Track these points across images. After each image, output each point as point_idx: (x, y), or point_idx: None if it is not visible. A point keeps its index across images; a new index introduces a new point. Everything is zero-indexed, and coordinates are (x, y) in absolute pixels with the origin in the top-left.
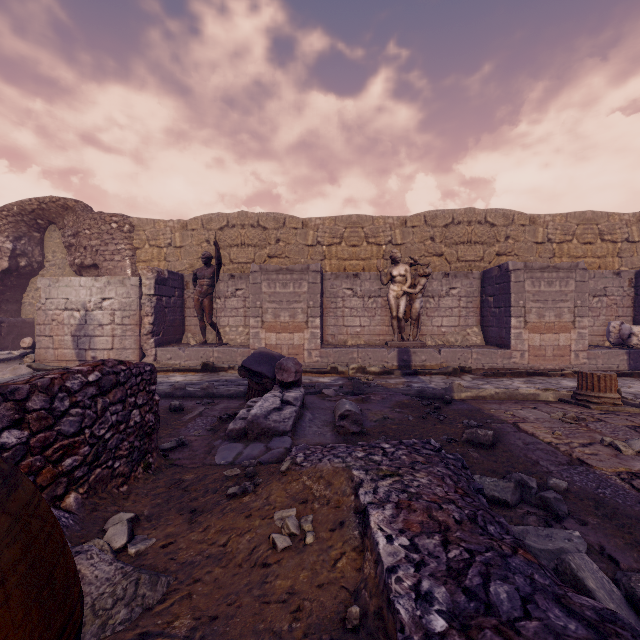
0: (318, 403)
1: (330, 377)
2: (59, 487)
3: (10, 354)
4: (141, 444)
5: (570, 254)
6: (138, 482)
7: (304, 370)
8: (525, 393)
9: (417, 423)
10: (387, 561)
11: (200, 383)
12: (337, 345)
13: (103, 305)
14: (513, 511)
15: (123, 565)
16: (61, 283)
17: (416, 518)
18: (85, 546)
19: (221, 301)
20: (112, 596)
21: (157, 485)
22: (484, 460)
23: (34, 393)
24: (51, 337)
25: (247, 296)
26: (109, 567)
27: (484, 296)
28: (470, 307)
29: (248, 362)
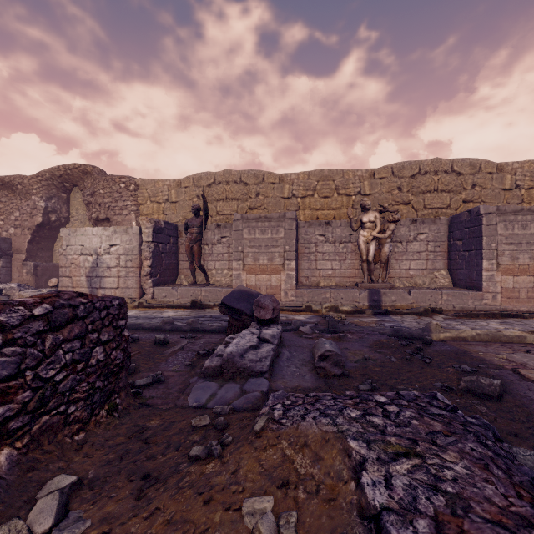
0: (295, 340)
1: (305, 315)
2: None
3: (40, 291)
4: (105, 384)
5: None
6: (99, 427)
7: (281, 308)
8: (510, 335)
9: (401, 365)
10: None
11: (188, 318)
12: (310, 286)
13: (111, 251)
14: None
15: None
16: (78, 232)
17: None
18: None
19: (209, 247)
20: None
21: (118, 432)
22: (497, 417)
23: None
24: (70, 277)
25: (231, 243)
26: None
27: (452, 240)
28: (437, 251)
29: (228, 299)
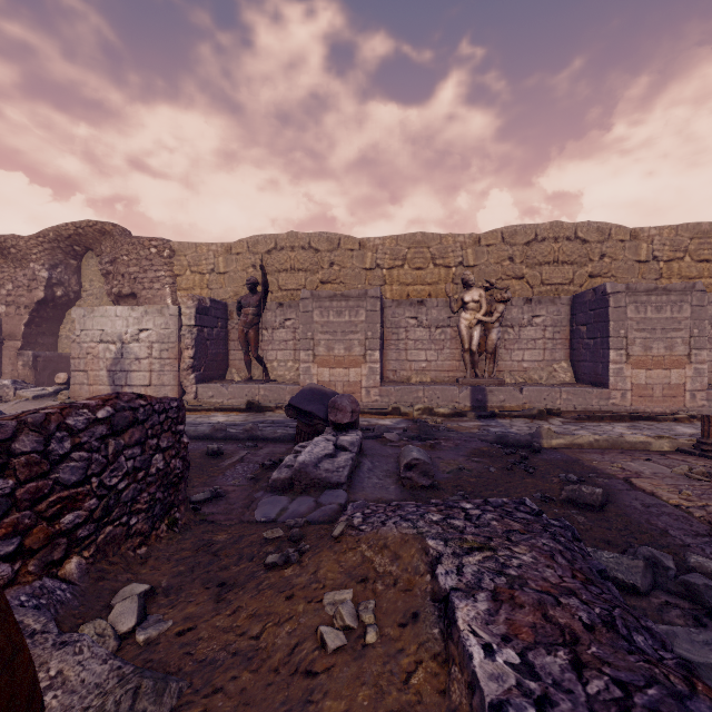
0: (378, 449)
1: (391, 419)
2: (56, 550)
3: (44, 390)
4: (165, 496)
5: (681, 274)
6: (160, 542)
7: (361, 411)
8: (633, 441)
9: (501, 476)
10: (489, 689)
11: (244, 424)
12: (399, 382)
13: (140, 337)
14: (645, 600)
15: (121, 664)
16: (96, 313)
17: (524, 618)
18: (75, 634)
19: (268, 333)
20: None
21: (182, 547)
22: (593, 526)
23: (23, 432)
24: (86, 372)
25: (297, 327)
26: (102, 666)
27: (575, 325)
28: (557, 338)
29: (296, 400)
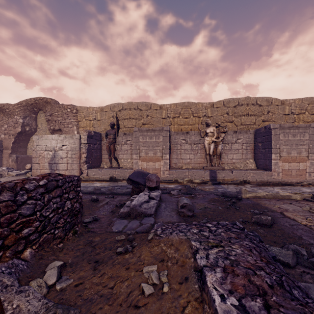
0: (168, 198)
1: (174, 185)
2: (20, 246)
3: (20, 172)
4: (71, 220)
5: (304, 120)
6: (69, 241)
7: (160, 181)
8: (283, 195)
9: (224, 211)
10: None
11: (108, 187)
12: (177, 168)
13: (63, 148)
14: (293, 270)
15: (47, 301)
16: (43, 138)
17: (239, 281)
18: (26, 287)
19: (119, 146)
20: None
21: (79, 243)
22: (267, 234)
23: (4, 191)
24: (39, 164)
25: (132, 144)
26: (38, 303)
27: (256, 143)
28: (248, 149)
29: (131, 176)
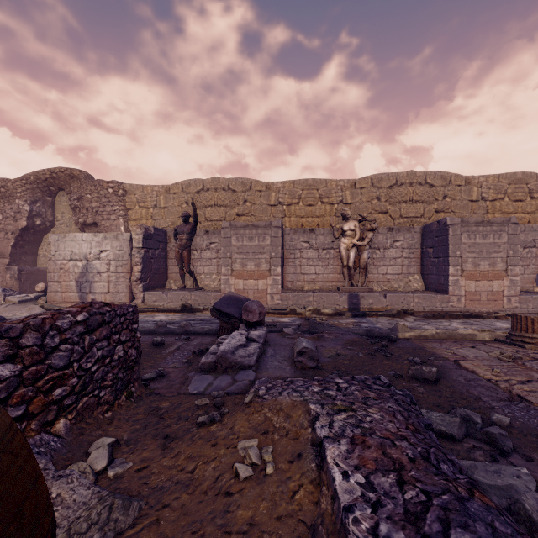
0: (279, 340)
1: (289, 317)
2: (50, 414)
3: (27, 296)
4: (124, 375)
5: (502, 210)
6: (121, 409)
7: (267, 311)
8: (463, 333)
9: (366, 359)
10: (344, 499)
11: (179, 322)
12: (295, 290)
13: (101, 256)
14: (460, 445)
15: (100, 489)
16: (67, 238)
17: (370, 454)
18: (67, 470)
19: (198, 253)
20: (87, 520)
21: (137, 412)
22: (429, 395)
23: (27, 331)
24: (59, 283)
25: (219, 248)
26: (87, 491)
27: (424, 248)
28: (412, 257)
29: (219, 304)
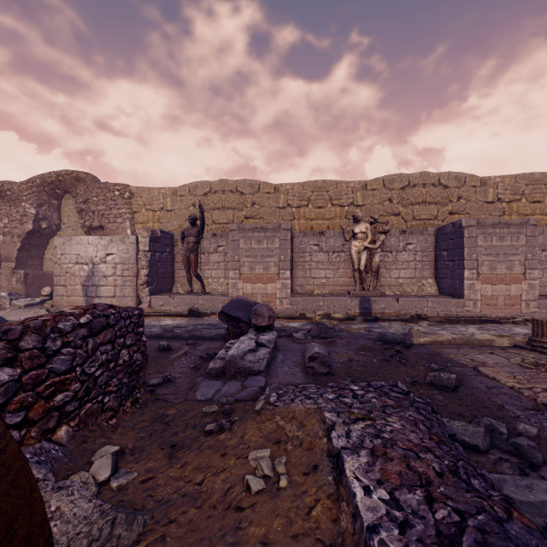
0: (289, 345)
1: (299, 322)
2: (51, 421)
3: (33, 300)
4: (129, 381)
5: (519, 212)
6: (126, 415)
7: (276, 316)
8: (481, 339)
9: (381, 365)
10: (367, 517)
11: (186, 326)
12: (305, 294)
13: (107, 260)
14: (485, 457)
15: (102, 502)
16: (73, 241)
17: (393, 468)
18: (67, 481)
19: (205, 256)
20: (87, 536)
21: (143, 419)
22: (449, 403)
23: (27, 333)
24: (65, 286)
25: (227, 252)
26: (88, 504)
27: (438, 251)
28: (425, 261)
29: (227, 308)
